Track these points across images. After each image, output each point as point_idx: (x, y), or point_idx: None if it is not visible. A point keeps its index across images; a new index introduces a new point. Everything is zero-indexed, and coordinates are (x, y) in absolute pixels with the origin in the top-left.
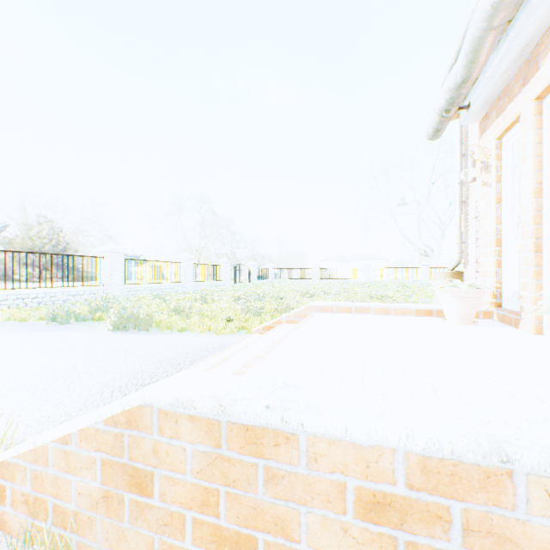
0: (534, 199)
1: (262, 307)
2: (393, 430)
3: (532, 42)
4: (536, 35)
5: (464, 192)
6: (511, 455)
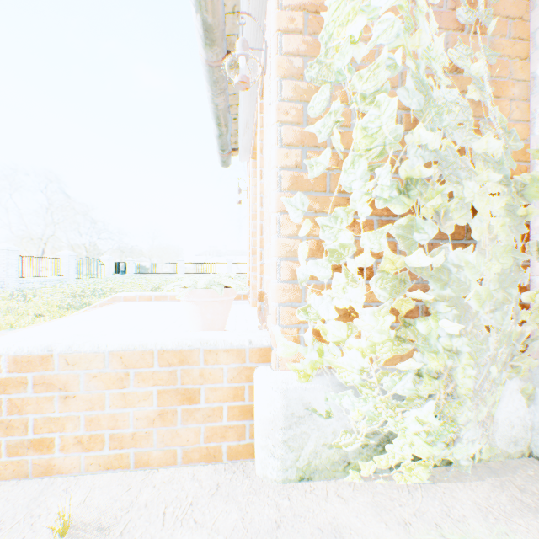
0: (253, 222)
1: (89, 301)
2: (3, 346)
3: (250, 122)
4: (249, 119)
5: None
6: (54, 347)
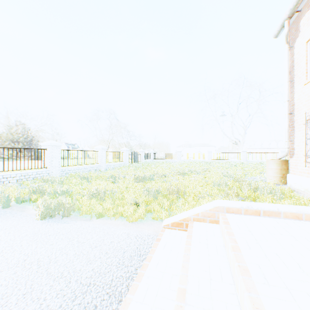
0: None
1: (158, 189)
2: None
3: None
4: None
5: (290, 107)
6: None
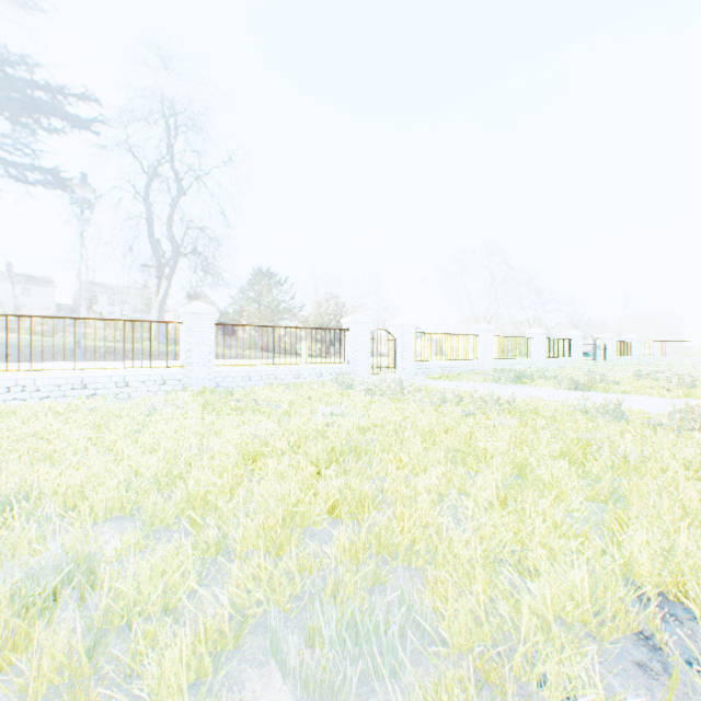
0: None
1: (691, 381)
2: None
3: None
4: None
5: None
6: None
